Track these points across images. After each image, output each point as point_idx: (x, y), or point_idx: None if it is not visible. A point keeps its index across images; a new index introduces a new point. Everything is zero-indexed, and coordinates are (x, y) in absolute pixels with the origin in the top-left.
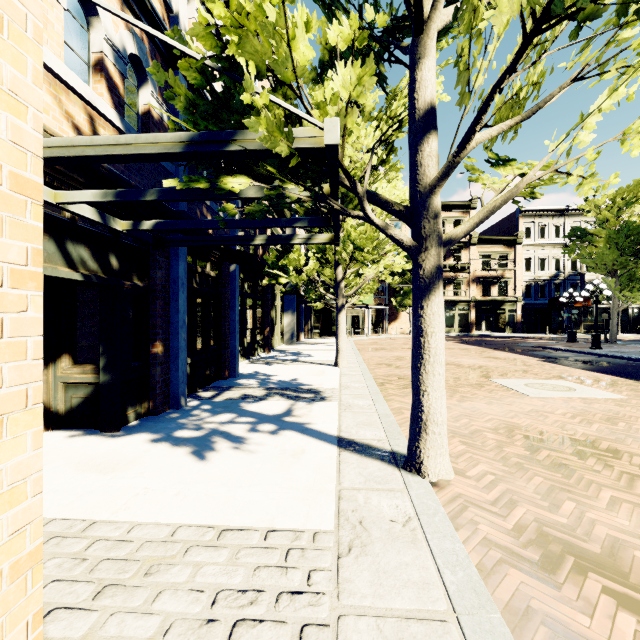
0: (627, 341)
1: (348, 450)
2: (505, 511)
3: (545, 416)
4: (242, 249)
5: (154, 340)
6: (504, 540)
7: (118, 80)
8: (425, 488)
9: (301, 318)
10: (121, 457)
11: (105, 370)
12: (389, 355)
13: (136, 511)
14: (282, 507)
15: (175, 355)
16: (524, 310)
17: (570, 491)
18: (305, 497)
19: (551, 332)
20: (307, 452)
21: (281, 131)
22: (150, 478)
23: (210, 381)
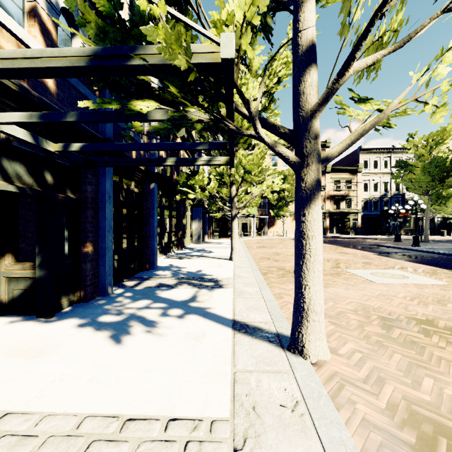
0: (435, 241)
1: (241, 332)
2: (376, 389)
3: (391, 299)
4: (160, 172)
5: (85, 242)
6: (381, 420)
7: (51, 27)
8: (308, 369)
9: (205, 224)
10: (48, 342)
11: (41, 267)
12: (269, 251)
13: (49, 400)
14: (183, 392)
15: (103, 253)
16: (363, 219)
17: (425, 367)
18: (204, 381)
19: (381, 234)
20: (207, 335)
21: (179, 44)
22: (69, 363)
23: (134, 273)
